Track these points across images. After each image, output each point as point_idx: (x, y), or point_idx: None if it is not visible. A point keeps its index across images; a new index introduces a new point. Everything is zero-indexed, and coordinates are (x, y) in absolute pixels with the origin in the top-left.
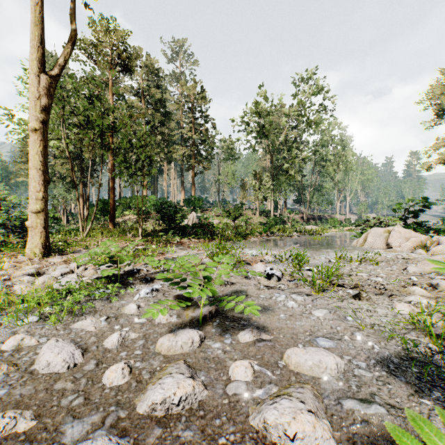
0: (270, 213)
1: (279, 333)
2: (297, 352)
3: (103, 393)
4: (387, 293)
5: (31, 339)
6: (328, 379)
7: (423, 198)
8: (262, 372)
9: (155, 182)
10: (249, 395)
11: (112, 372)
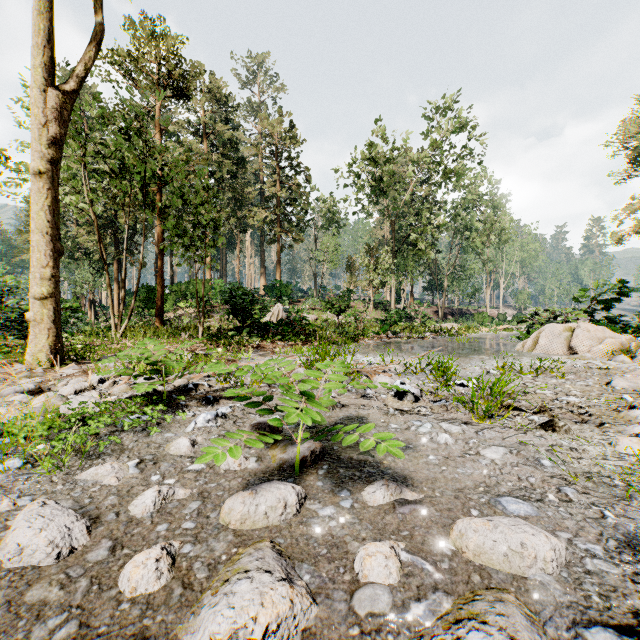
0: (389, 306)
1: (433, 488)
2: (478, 526)
3: (118, 612)
4: (594, 420)
5: (2, 500)
6: (543, 581)
7: (620, 281)
8: (416, 565)
9: (223, 261)
10: (398, 617)
11: (137, 567)
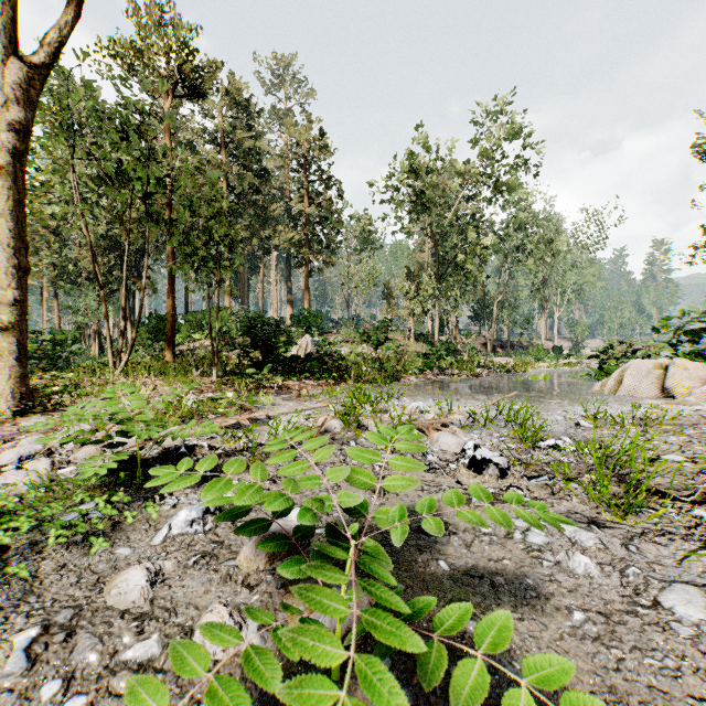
0: (432, 338)
1: None
2: None
3: None
4: None
5: None
6: None
7: None
8: None
9: (245, 287)
10: None
11: None
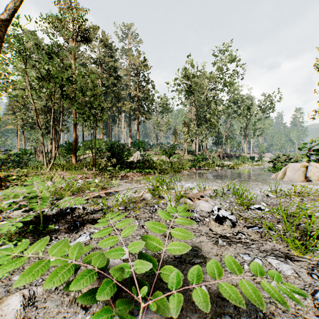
0: (195, 152)
1: None
2: None
3: None
4: None
5: None
6: None
7: None
8: None
9: (110, 129)
10: None
11: None
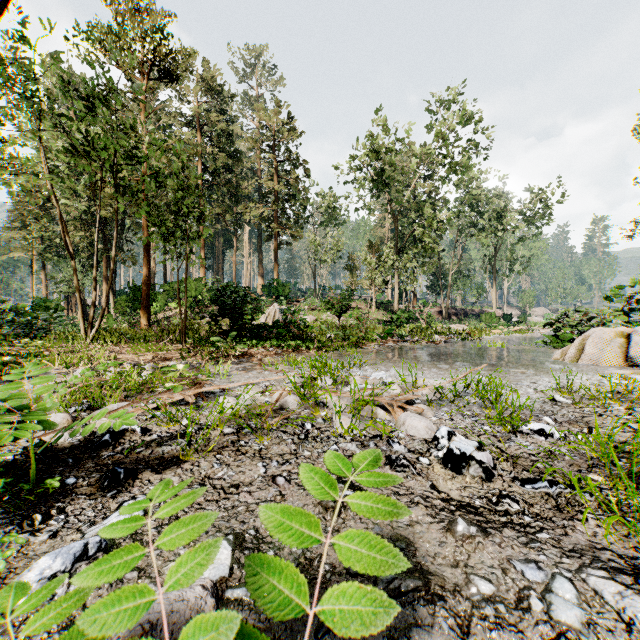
0: (391, 306)
1: None
2: None
3: None
4: None
5: None
6: None
7: None
8: None
9: (219, 260)
10: None
11: None
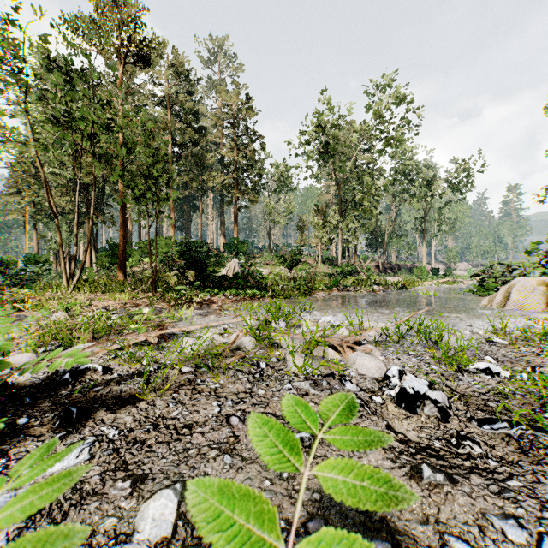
0: (335, 261)
1: None
2: None
3: None
4: None
5: None
6: None
7: None
8: None
9: (187, 221)
10: None
11: None
